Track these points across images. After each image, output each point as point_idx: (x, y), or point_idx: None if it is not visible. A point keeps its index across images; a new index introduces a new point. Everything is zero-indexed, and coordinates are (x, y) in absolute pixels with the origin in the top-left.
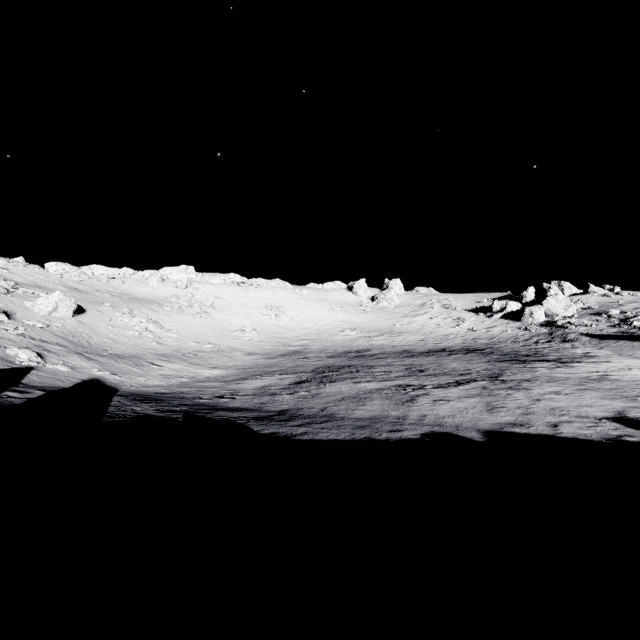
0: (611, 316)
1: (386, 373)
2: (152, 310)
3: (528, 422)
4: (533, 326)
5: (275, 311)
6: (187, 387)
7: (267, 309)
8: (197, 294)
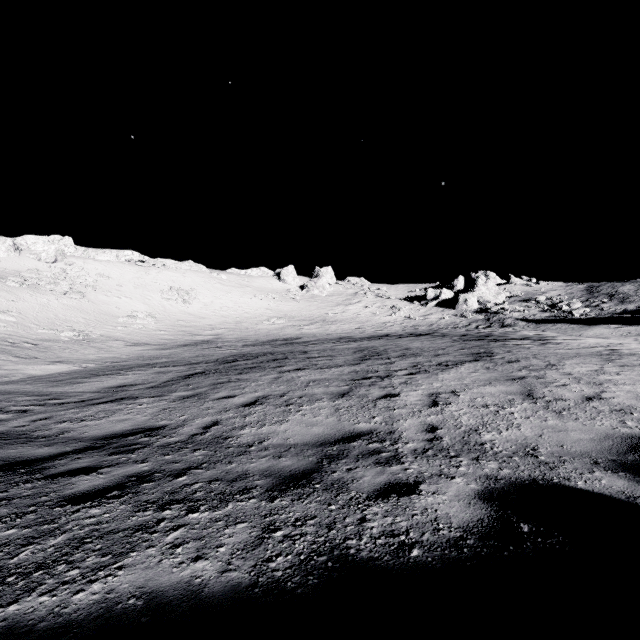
0: (539, 302)
1: (328, 358)
2: None
3: None
4: (468, 313)
5: (183, 295)
6: None
7: (173, 293)
8: (71, 270)
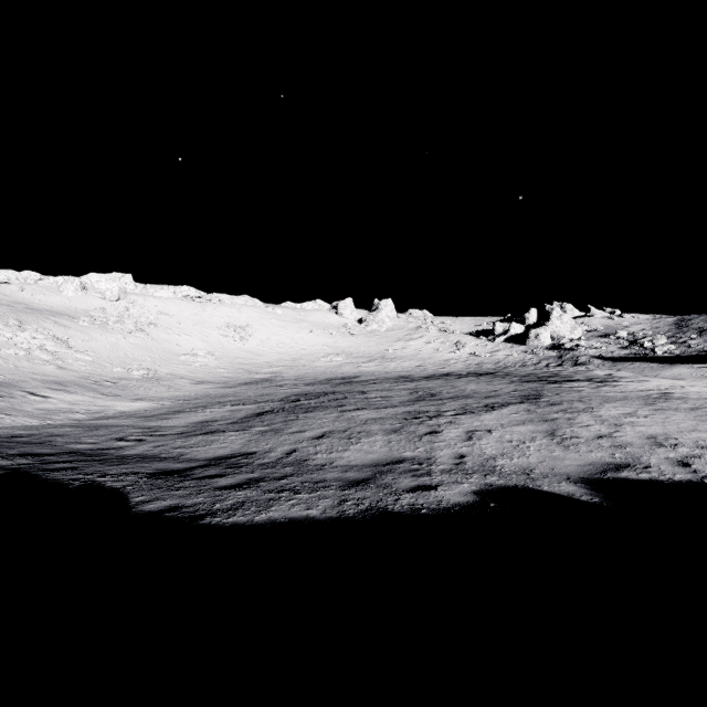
0: (620, 338)
1: (385, 398)
2: (59, 324)
3: (636, 459)
4: (539, 349)
5: (240, 332)
6: (72, 426)
7: (230, 329)
8: (133, 308)
